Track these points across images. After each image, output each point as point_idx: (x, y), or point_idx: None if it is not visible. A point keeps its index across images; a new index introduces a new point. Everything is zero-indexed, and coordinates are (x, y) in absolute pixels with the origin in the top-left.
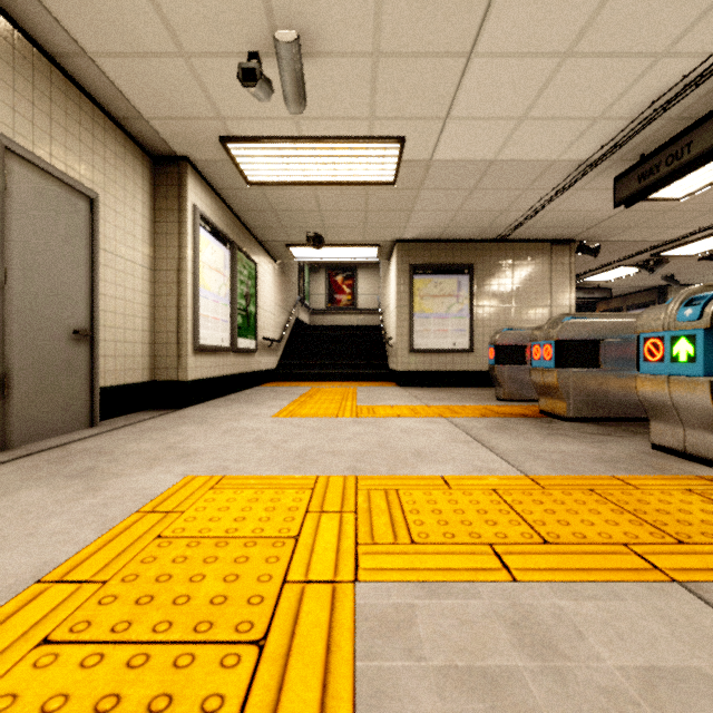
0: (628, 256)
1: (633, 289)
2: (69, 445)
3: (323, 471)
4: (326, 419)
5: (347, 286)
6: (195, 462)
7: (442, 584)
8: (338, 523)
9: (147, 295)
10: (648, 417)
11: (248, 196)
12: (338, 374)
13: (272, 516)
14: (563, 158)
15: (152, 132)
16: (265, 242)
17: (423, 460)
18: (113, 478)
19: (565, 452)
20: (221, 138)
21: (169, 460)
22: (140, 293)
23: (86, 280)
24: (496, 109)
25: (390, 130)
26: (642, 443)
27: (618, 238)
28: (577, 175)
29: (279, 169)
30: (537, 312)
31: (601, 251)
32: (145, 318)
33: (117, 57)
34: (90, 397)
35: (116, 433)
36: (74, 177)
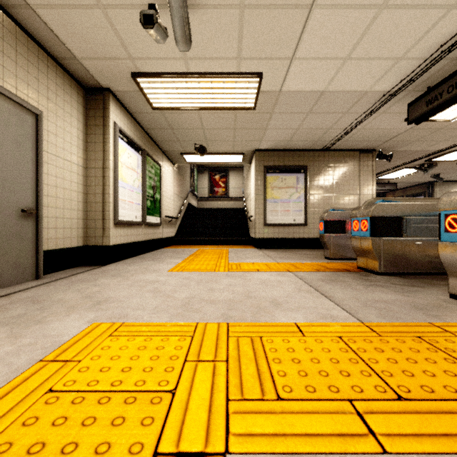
0: (410, 161)
1: (411, 184)
2: (14, 294)
3: (202, 318)
4: (207, 273)
5: (222, 182)
6: (103, 310)
7: (313, 456)
8: (211, 373)
9: (81, 185)
10: (447, 274)
11: (154, 118)
12: (216, 240)
13: (155, 365)
14: (372, 90)
15: (83, 69)
16: (167, 151)
17: (279, 308)
18: (34, 325)
19: (386, 301)
20: (132, 74)
21: (84, 308)
22: (76, 184)
23: (32, 173)
24: (328, 51)
25: (252, 68)
26: (440, 293)
27: (405, 149)
28: (382, 102)
29: (174, 98)
30: (350, 198)
31: (392, 157)
32: (79, 201)
33: (52, 8)
34: (36, 257)
35: (52, 285)
36: (22, 98)
